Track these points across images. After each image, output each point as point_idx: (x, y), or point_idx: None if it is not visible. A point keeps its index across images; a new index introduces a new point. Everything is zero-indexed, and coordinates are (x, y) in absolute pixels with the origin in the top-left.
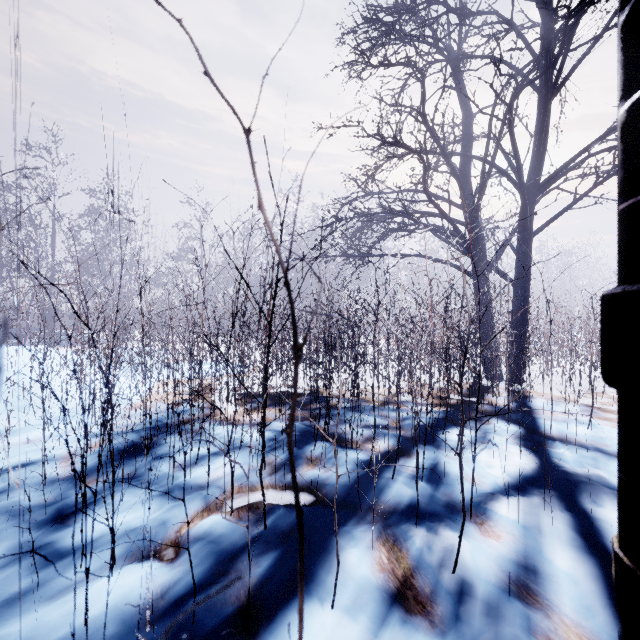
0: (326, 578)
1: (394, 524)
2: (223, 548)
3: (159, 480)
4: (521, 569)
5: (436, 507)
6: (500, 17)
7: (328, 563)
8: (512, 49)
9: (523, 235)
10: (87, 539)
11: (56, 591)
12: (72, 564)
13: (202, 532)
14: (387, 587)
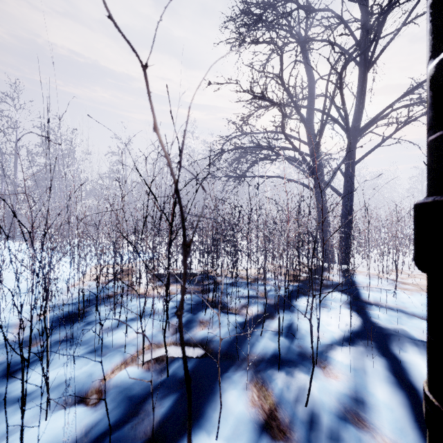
0: (212, 414)
1: (262, 370)
2: (135, 393)
3: (89, 341)
4: (353, 401)
5: (292, 356)
6: (334, 13)
7: (214, 403)
8: (342, 34)
9: (349, 163)
10: (29, 390)
11: (0, 435)
12: (15, 411)
13: (120, 381)
14: (257, 419)
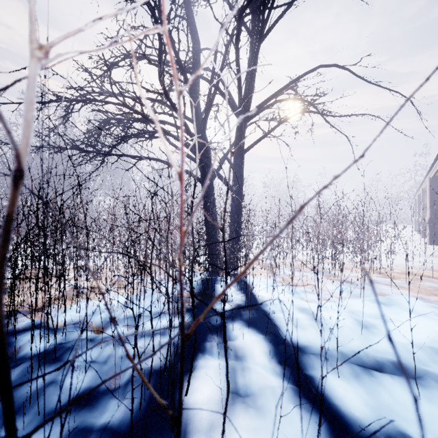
0: None
1: None
2: None
3: None
4: None
5: None
6: None
7: None
8: None
9: (238, 150)
10: None
11: None
12: None
13: None
14: None
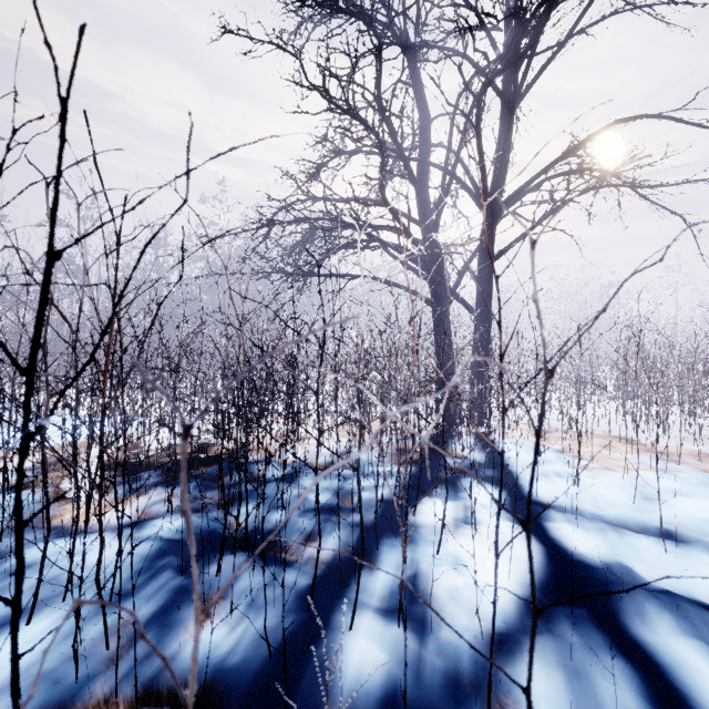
0: None
1: None
2: None
3: None
4: None
5: (430, 696)
6: (464, 0)
7: None
8: (490, 14)
9: (485, 259)
10: None
11: None
12: None
13: None
14: None
